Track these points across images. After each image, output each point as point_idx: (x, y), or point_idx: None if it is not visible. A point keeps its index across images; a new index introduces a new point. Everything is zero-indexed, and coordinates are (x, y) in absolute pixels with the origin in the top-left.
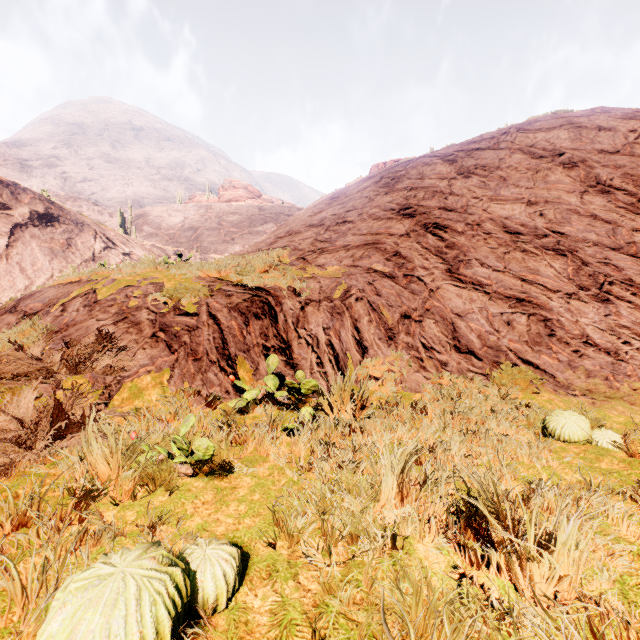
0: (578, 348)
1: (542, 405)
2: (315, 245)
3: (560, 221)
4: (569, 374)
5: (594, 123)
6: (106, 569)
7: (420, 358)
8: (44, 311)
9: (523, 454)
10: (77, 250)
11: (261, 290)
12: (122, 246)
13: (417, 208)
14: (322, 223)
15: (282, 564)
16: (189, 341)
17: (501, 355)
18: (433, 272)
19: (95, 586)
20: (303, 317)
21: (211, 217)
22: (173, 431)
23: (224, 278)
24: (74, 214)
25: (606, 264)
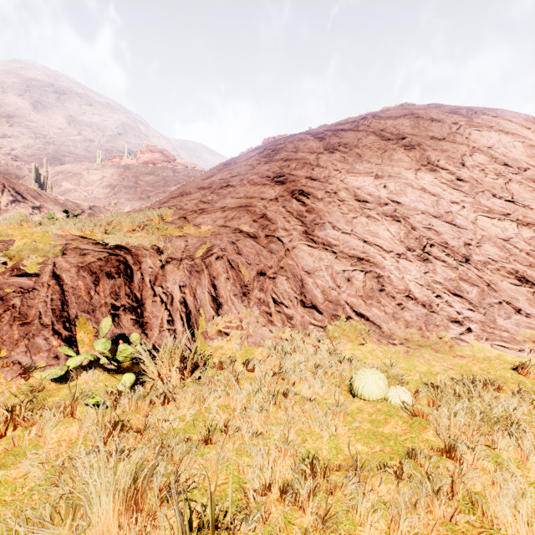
0: (401, 301)
1: (364, 356)
2: (198, 206)
3: (398, 192)
4: (392, 325)
5: (428, 115)
6: None
7: (269, 313)
8: None
9: (313, 424)
10: None
11: (122, 249)
12: (32, 200)
13: (288, 176)
14: (210, 186)
15: None
16: (19, 304)
17: (339, 309)
18: (292, 233)
19: None
20: (162, 275)
21: (128, 176)
22: None
23: (88, 236)
24: None
25: (429, 229)
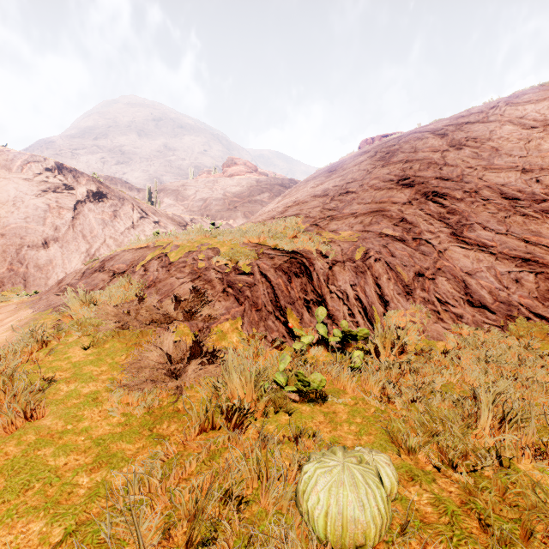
0: None
1: None
2: (324, 213)
3: None
4: None
5: None
6: (331, 462)
7: (437, 311)
8: (130, 271)
9: None
10: (121, 220)
11: (295, 253)
12: (152, 216)
13: (414, 178)
14: (326, 194)
15: (418, 471)
16: (250, 295)
17: (513, 309)
18: (439, 235)
19: (331, 473)
20: (332, 275)
21: (217, 189)
22: (262, 366)
23: (262, 243)
24: (117, 191)
25: None
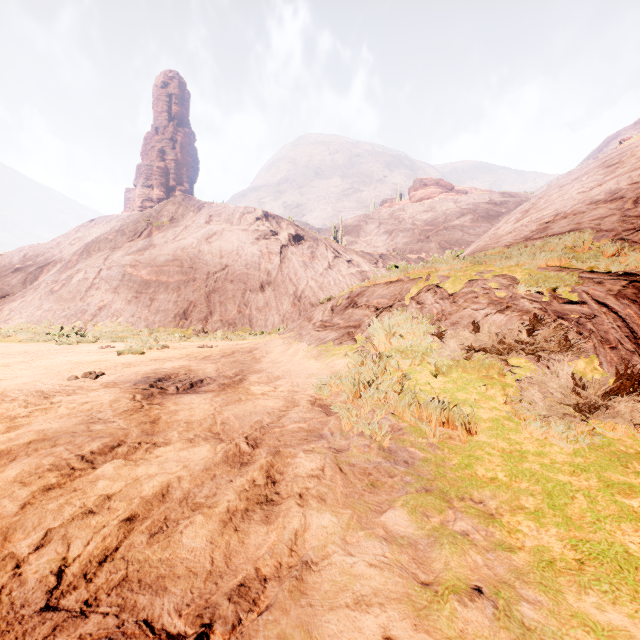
0: None
1: None
2: (630, 222)
3: None
4: None
5: None
6: None
7: None
8: (398, 305)
9: None
10: (318, 261)
11: (633, 275)
12: (344, 254)
13: None
14: (617, 196)
15: None
16: (594, 329)
17: None
18: None
19: None
20: None
21: (404, 219)
22: None
23: (567, 266)
24: (310, 233)
25: None
